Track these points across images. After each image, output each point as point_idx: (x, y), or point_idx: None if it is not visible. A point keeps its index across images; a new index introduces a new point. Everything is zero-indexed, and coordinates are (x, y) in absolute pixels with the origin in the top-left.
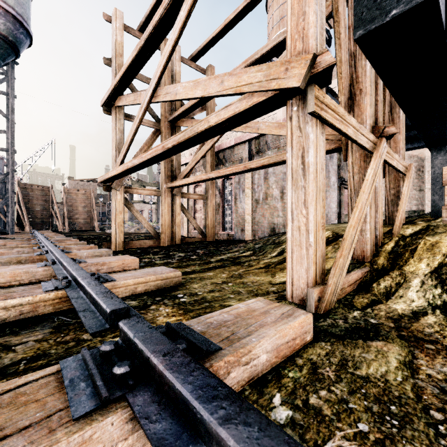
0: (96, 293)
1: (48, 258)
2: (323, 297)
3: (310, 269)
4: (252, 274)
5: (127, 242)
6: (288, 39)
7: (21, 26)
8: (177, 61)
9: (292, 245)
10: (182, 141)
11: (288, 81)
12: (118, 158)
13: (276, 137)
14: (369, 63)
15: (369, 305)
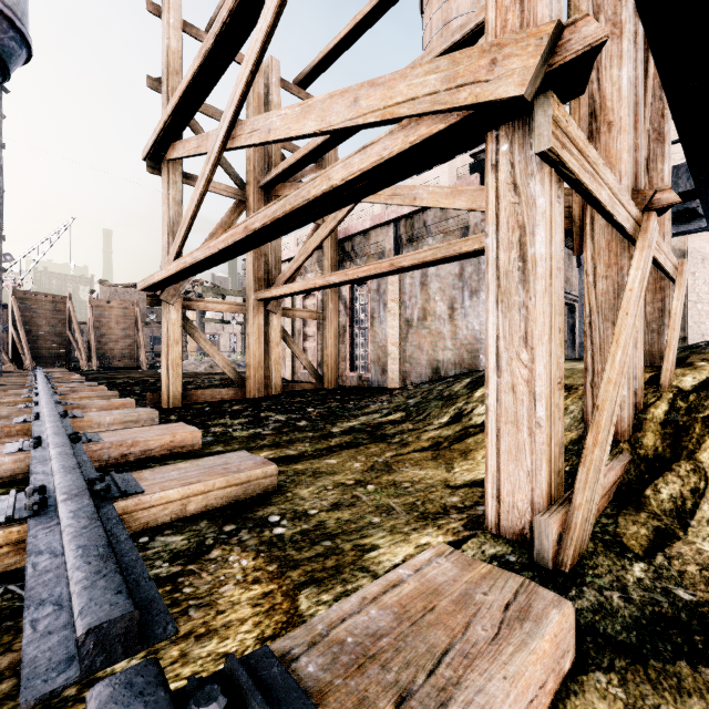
0: (73, 554)
1: (33, 432)
2: (567, 532)
3: (538, 474)
4: (410, 464)
5: (188, 393)
6: (490, 9)
7: (11, 27)
8: (275, 86)
9: (499, 422)
10: (280, 216)
11: (498, 85)
12: (171, 248)
13: (441, 214)
14: (626, 73)
15: (655, 545)
